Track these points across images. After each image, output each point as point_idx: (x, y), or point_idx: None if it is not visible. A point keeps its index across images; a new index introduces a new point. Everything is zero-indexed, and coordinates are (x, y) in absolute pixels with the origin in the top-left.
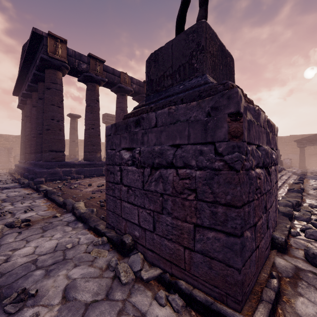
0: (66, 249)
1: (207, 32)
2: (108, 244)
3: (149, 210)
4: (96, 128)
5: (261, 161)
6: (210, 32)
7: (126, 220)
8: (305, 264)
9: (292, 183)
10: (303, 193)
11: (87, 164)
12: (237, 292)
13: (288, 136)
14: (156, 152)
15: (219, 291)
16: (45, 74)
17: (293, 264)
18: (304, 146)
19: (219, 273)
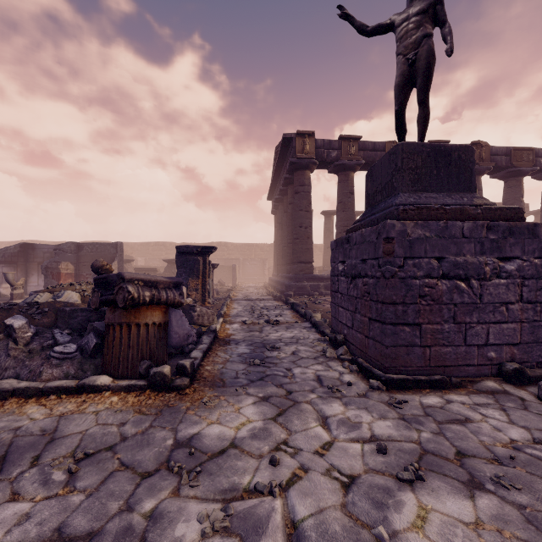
0: (299, 339)
1: (404, 153)
2: (328, 342)
3: (350, 312)
4: None
5: (438, 272)
6: (410, 149)
7: (341, 323)
8: (527, 395)
9: None
10: None
11: None
12: (385, 362)
13: None
14: (353, 265)
15: (379, 364)
16: (294, 177)
17: (505, 389)
18: None
19: (379, 351)
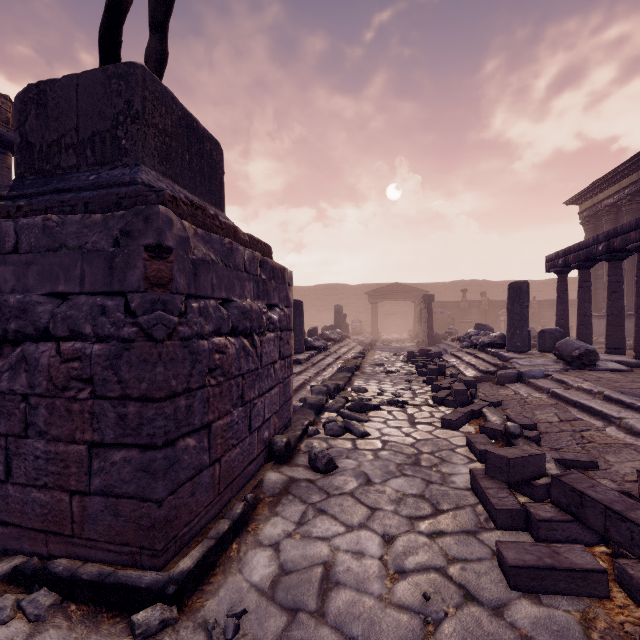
0: None
1: (147, 88)
2: None
3: None
4: None
5: (228, 325)
6: (156, 90)
7: None
8: (306, 471)
9: (350, 358)
10: (356, 373)
11: None
12: (155, 539)
13: (360, 286)
14: (12, 308)
15: (131, 551)
16: None
17: (289, 475)
18: (377, 301)
19: (131, 519)
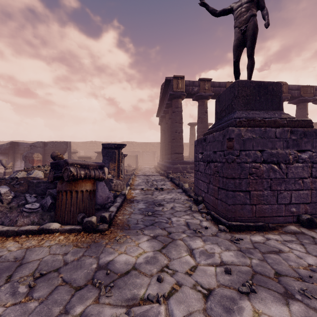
0: (175, 199)
1: (239, 86)
2: (192, 201)
3: (206, 183)
4: None
5: (260, 159)
6: (243, 84)
7: (201, 190)
8: (316, 235)
9: None
10: None
11: None
12: (228, 214)
13: None
14: (208, 155)
15: (224, 215)
16: (172, 103)
17: (302, 231)
18: None
19: (224, 208)
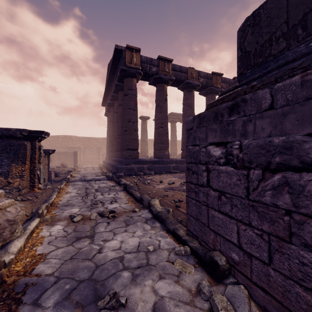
0: (148, 252)
1: None
2: (192, 257)
3: (260, 231)
4: (165, 127)
5: None
6: None
7: (215, 233)
8: None
9: None
10: None
11: (157, 161)
12: None
13: None
14: (275, 147)
15: None
16: (124, 82)
17: None
18: None
19: None
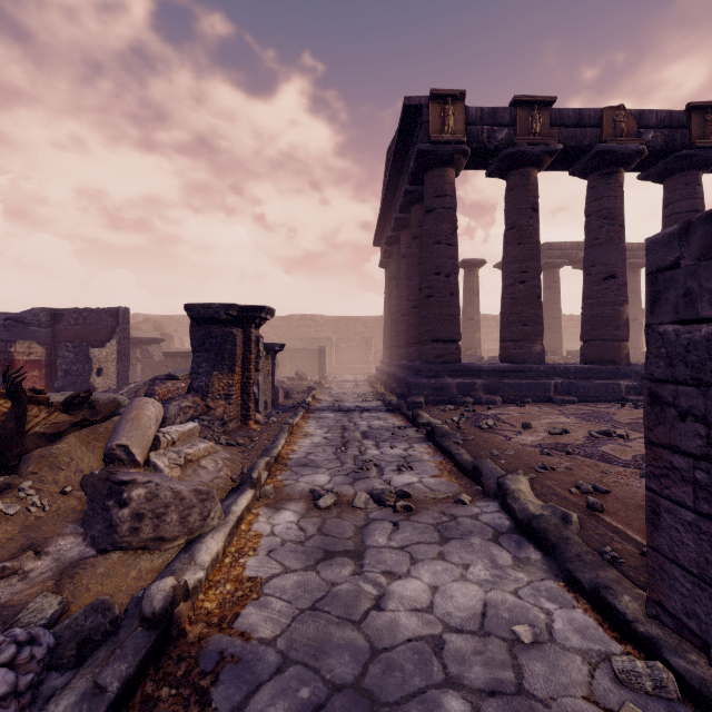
0: (516, 644)
1: None
2: None
3: None
4: (532, 280)
5: None
6: None
7: None
8: None
9: None
10: None
11: (510, 370)
12: None
13: None
14: None
15: None
16: (424, 182)
17: None
18: None
19: None
